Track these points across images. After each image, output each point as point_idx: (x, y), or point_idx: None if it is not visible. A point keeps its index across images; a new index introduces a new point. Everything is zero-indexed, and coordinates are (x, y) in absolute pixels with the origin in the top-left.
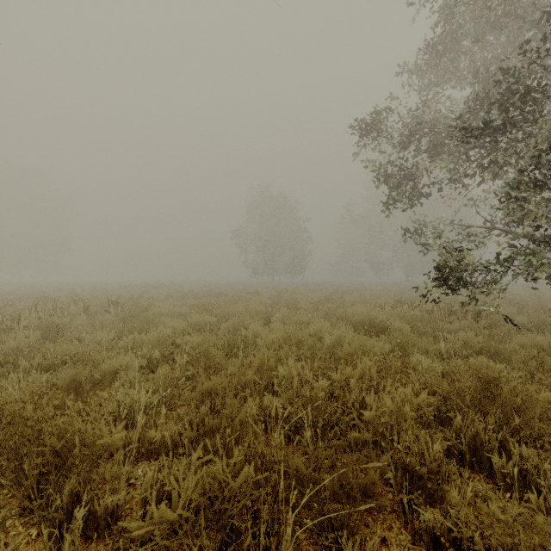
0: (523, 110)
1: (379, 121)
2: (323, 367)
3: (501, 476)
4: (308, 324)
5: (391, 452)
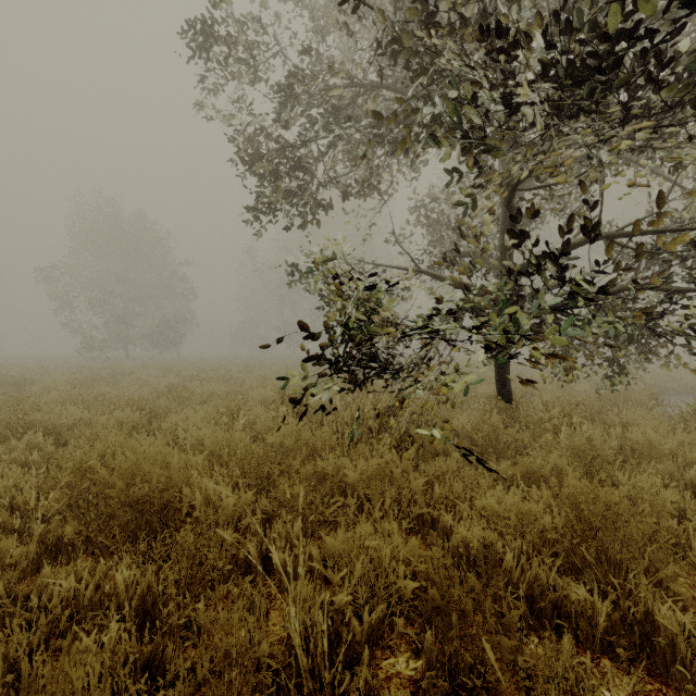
0: None
1: None
2: None
3: None
4: None
5: None
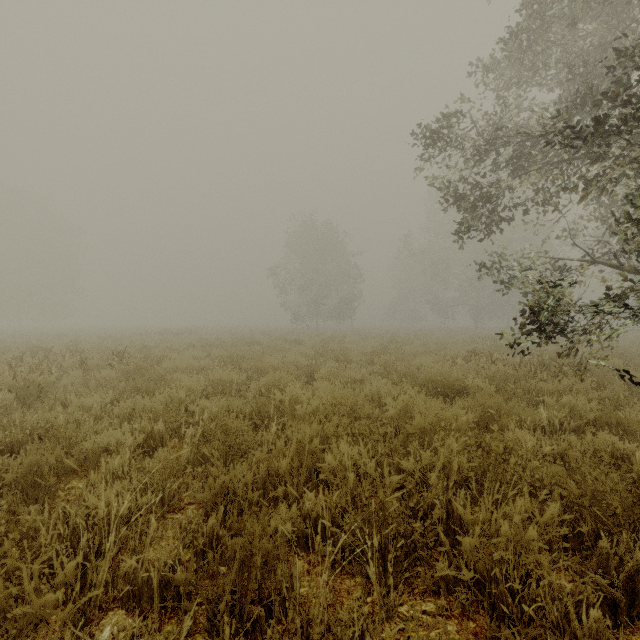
0: None
1: (450, 126)
2: (388, 450)
3: None
4: (362, 381)
5: None
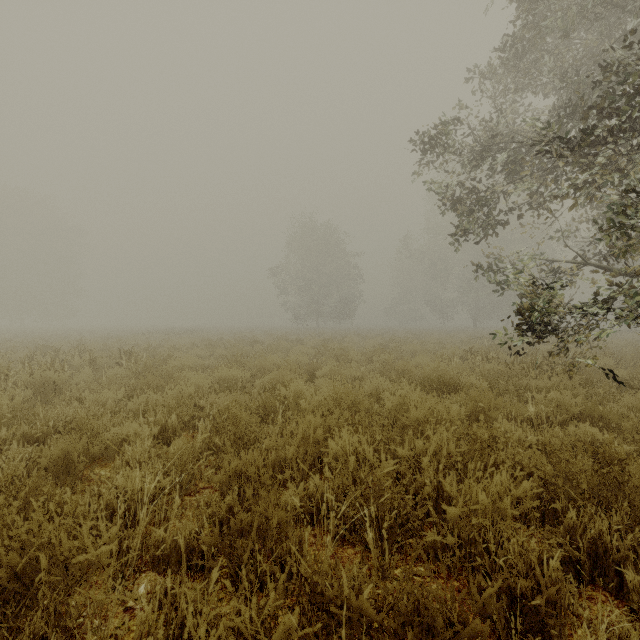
0: (632, 115)
1: (447, 134)
2: (385, 439)
3: (638, 599)
4: (361, 379)
5: (499, 582)
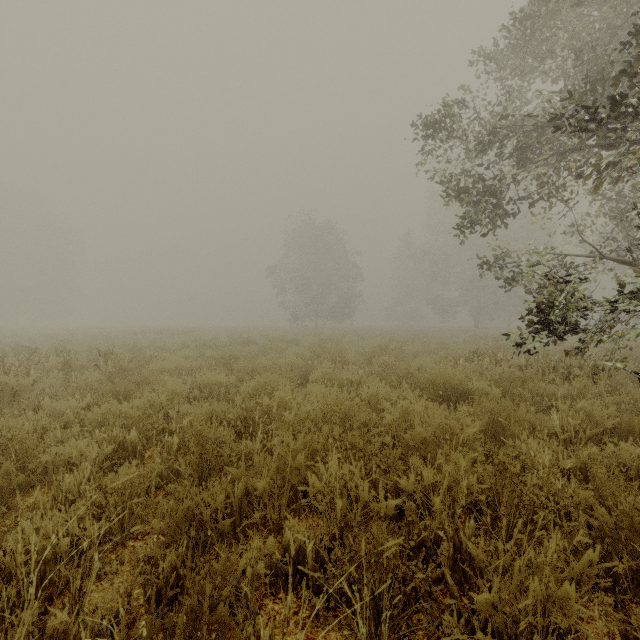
0: None
1: (453, 114)
2: (384, 465)
3: None
4: (359, 383)
5: None
